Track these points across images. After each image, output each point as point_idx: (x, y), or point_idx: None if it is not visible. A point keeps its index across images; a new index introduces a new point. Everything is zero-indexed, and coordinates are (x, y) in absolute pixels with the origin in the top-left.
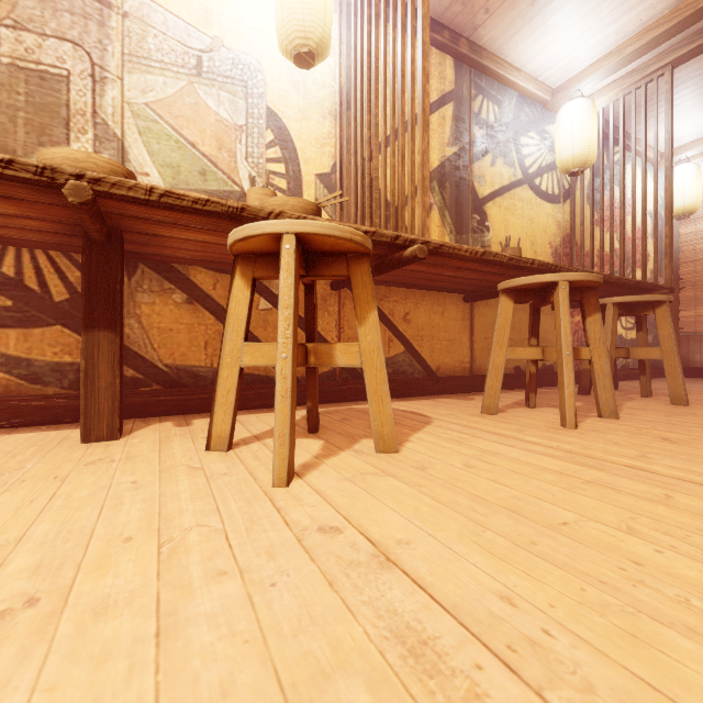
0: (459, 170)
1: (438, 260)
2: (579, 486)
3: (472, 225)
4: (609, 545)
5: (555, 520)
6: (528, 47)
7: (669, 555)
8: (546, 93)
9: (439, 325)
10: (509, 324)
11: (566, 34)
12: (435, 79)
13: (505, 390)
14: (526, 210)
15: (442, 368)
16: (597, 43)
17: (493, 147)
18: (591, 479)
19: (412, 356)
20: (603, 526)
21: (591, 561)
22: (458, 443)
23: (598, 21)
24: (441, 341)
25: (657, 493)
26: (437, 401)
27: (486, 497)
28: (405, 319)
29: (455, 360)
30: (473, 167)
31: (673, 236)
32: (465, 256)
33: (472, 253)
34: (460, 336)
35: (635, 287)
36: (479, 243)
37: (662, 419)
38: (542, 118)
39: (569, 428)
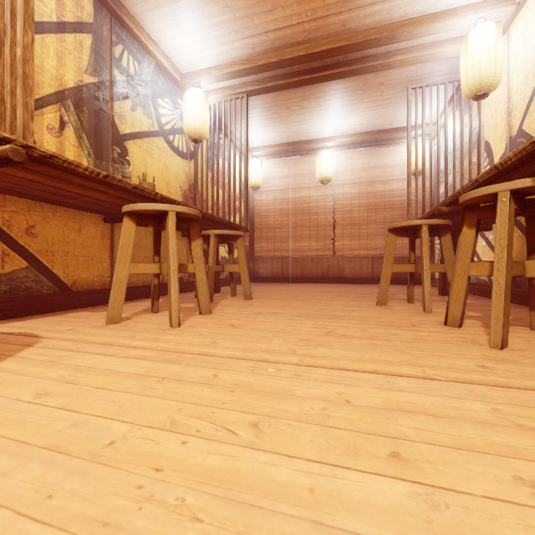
0: (99, 101)
1: (55, 173)
2: (152, 386)
3: (113, 155)
4: (143, 455)
5: (103, 442)
6: (162, 29)
7: (191, 443)
8: (177, 74)
9: (76, 242)
10: (132, 243)
11: (188, 35)
12: (70, 1)
13: (144, 299)
14: (162, 157)
15: (79, 283)
16: (208, 55)
17: (134, 95)
18: (167, 375)
19: (39, 272)
20: (150, 431)
21: (110, 493)
22: (52, 364)
23: (208, 39)
24: (77, 256)
25: (209, 375)
26: (66, 316)
27: (31, 438)
28: (29, 232)
29: (94, 275)
30: (114, 104)
31: (252, 200)
32: (85, 174)
33: (94, 173)
34: (100, 253)
35: (228, 225)
36: (120, 172)
37: (236, 310)
38: (174, 91)
39: (174, 327)
